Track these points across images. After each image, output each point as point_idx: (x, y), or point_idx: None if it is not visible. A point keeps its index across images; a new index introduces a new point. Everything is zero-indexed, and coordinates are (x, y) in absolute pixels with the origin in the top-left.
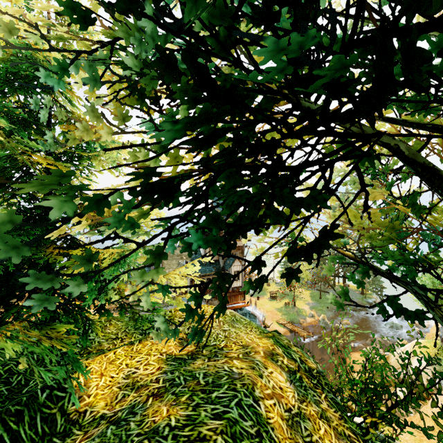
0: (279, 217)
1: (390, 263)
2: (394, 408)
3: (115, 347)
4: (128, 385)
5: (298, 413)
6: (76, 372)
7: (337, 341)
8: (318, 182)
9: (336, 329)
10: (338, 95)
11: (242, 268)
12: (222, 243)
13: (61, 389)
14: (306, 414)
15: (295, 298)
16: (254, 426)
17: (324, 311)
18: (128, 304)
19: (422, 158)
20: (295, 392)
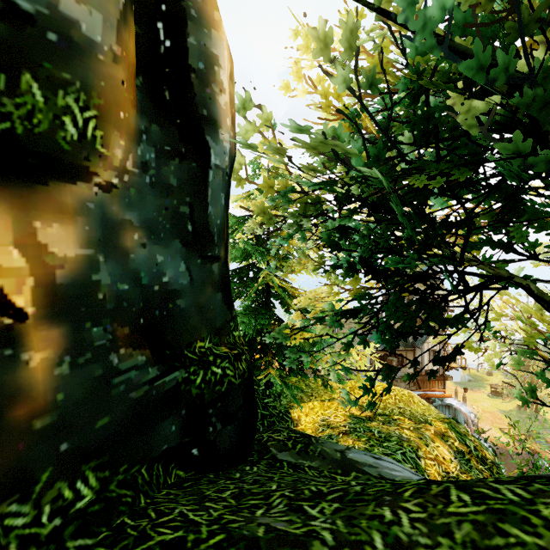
0: (427, 331)
1: None
2: None
3: (310, 401)
4: (324, 425)
5: (455, 477)
6: (292, 409)
7: (523, 442)
8: (470, 301)
9: None
10: (462, 264)
11: (440, 347)
12: (387, 344)
13: (287, 416)
14: None
15: (538, 401)
16: (413, 468)
17: None
18: (319, 371)
19: (548, 297)
20: (457, 465)
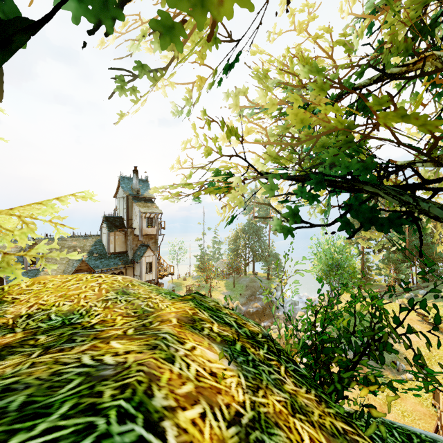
0: None
1: (318, 211)
2: (353, 364)
3: None
4: None
5: (255, 419)
6: None
7: (282, 291)
8: None
9: (248, 313)
10: None
11: (155, 259)
12: None
13: None
14: (270, 416)
15: (211, 290)
16: None
17: (237, 298)
18: None
19: None
20: (240, 376)
